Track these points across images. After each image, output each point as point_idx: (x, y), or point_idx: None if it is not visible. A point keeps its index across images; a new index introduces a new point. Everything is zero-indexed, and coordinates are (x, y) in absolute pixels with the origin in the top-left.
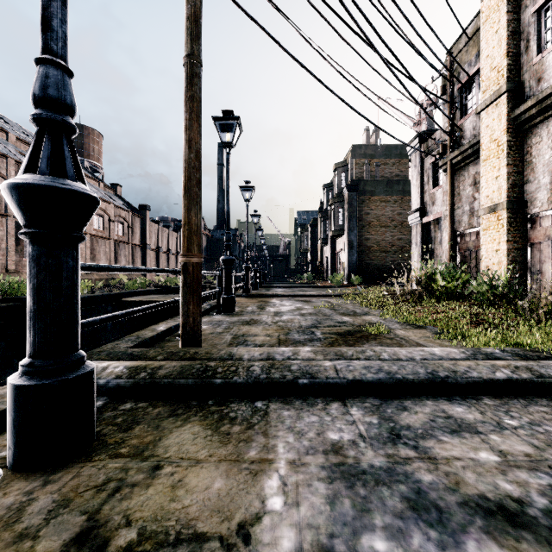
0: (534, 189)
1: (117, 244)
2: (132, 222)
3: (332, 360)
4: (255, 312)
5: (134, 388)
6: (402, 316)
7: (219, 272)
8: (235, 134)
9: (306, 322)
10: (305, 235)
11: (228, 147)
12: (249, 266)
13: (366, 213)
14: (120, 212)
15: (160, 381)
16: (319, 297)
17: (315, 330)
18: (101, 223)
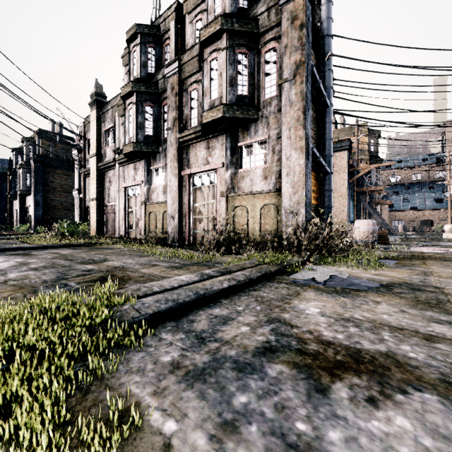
0: (105, 195)
1: None
2: None
3: None
4: None
5: None
6: (35, 242)
7: None
8: None
9: None
10: None
11: None
12: None
13: (52, 181)
14: None
15: None
16: None
17: None
18: None
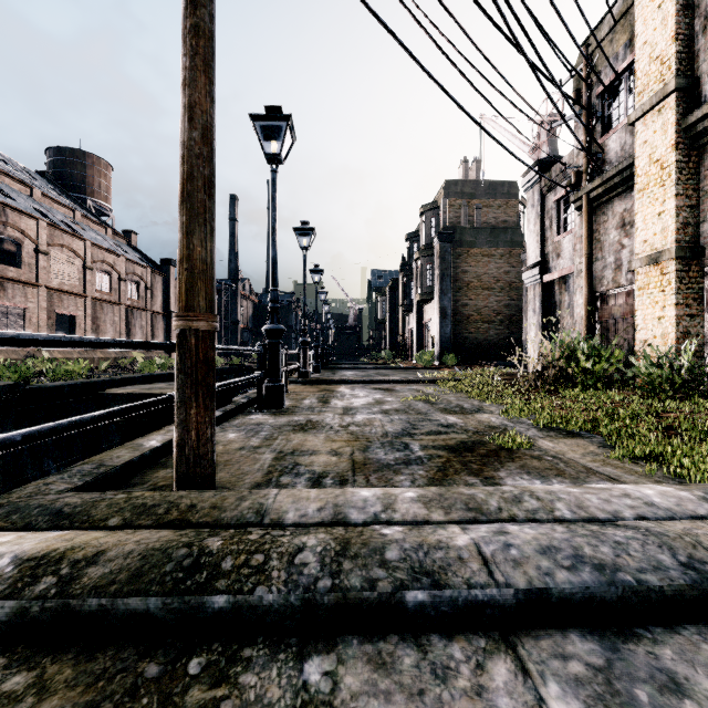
0: None
1: (130, 311)
2: (151, 282)
3: (463, 521)
4: (315, 408)
5: (17, 622)
6: (540, 417)
7: (260, 349)
8: (284, 141)
9: (393, 425)
10: (382, 300)
11: (275, 163)
12: (307, 341)
13: (464, 271)
14: (134, 268)
15: (81, 604)
16: (405, 383)
17: (409, 442)
18: (107, 283)
